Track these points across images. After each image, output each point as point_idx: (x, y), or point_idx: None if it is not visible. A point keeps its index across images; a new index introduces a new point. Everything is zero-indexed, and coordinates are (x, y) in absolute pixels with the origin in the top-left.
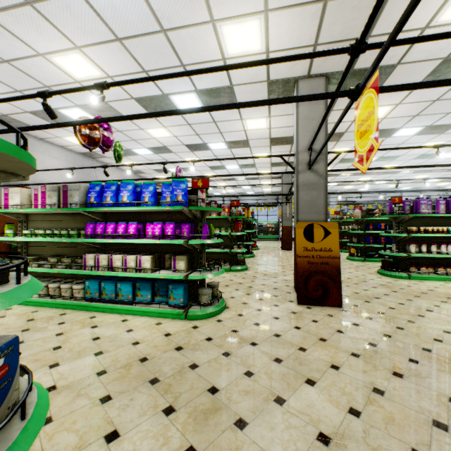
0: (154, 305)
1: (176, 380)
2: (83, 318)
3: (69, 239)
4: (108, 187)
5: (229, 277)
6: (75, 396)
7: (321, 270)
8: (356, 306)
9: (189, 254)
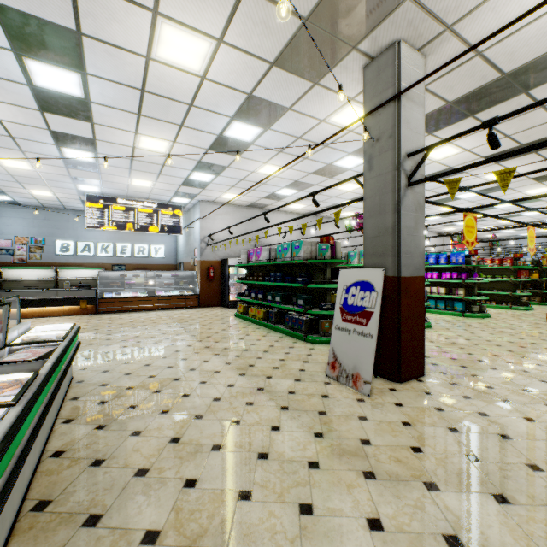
0: (446, 311)
1: (456, 323)
2: None
3: None
4: None
5: (505, 311)
6: None
7: None
8: None
9: (465, 288)
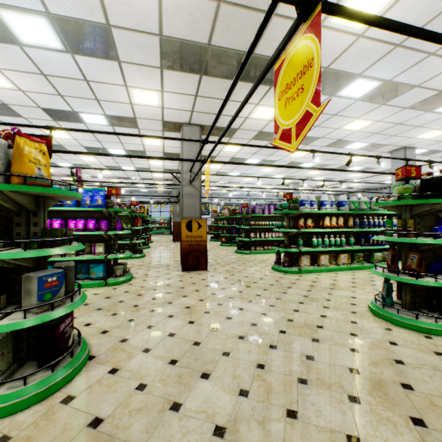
0: (77, 281)
1: (113, 307)
2: None
3: None
4: None
5: (131, 262)
6: None
7: (196, 249)
8: (216, 269)
9: (105, 242)
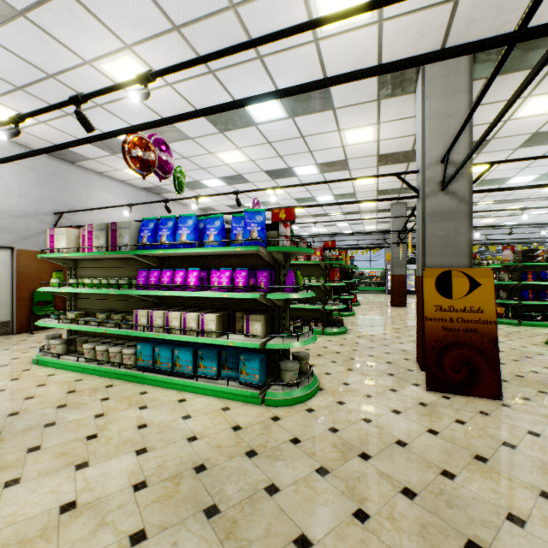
0: (221, 381)
1: (244, 514)
2: (132, 394)
3: (118, 291)
4: (164, 223)
5: (322, 343)
6: (97, 525)
7: (465, 340)
8: (525, 399)
9: (267, 313)
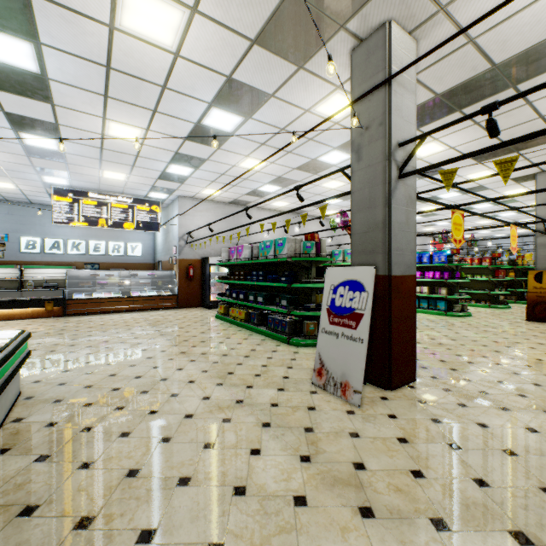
0: (429, 310)
1: (439, 322)
2: None
3: None
4: None
5: (485, 310)
6: None
7: None
8: None
9: (448, 287)
